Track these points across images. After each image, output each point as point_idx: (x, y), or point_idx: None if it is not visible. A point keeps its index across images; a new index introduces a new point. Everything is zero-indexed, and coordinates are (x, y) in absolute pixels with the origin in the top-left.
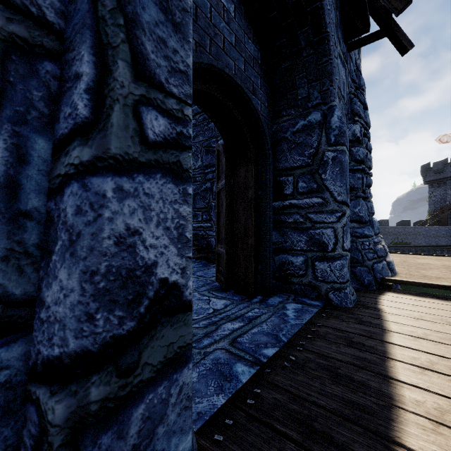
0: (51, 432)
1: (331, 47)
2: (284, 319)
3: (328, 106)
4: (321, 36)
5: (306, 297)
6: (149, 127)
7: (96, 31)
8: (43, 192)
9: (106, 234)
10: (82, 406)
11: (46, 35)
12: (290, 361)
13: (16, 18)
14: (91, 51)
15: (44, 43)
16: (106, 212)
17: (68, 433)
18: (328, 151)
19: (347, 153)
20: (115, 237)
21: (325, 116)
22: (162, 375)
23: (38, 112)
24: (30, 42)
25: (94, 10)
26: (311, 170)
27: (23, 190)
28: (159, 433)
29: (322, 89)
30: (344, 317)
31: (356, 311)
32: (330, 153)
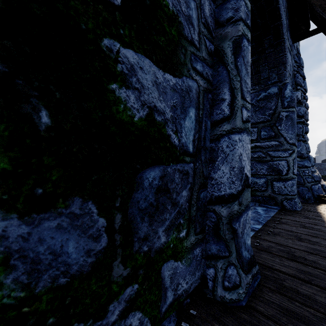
0: (223, 219)
1: (286, 47)
2: (258, 214)
3: (282, 83)
4: (279, 41)
5: (266, 204)
6: (243, 115)
7: (230, 83)
8: (209, 140)
9: (237, 154)
10: (232, 211)
11: (209, 85)
12: (270, 232)
13: (205, 82)
14: (229, 91)
15: (209, 88)
16: (237, 147)
17: (228, 220)
18: (283, 112)
19: (295, 113)
20: (238, 155)
21: (280, 90)
22: (245, 210)
23: (208, 112)
24: (207, 89)
25: (229, 76)
26: (270, 124)
27: (206, 140)
28: (245, 232)
29: (278, 73)
30: (295, 215)
31: (303, 212)
32: (284, 113)
